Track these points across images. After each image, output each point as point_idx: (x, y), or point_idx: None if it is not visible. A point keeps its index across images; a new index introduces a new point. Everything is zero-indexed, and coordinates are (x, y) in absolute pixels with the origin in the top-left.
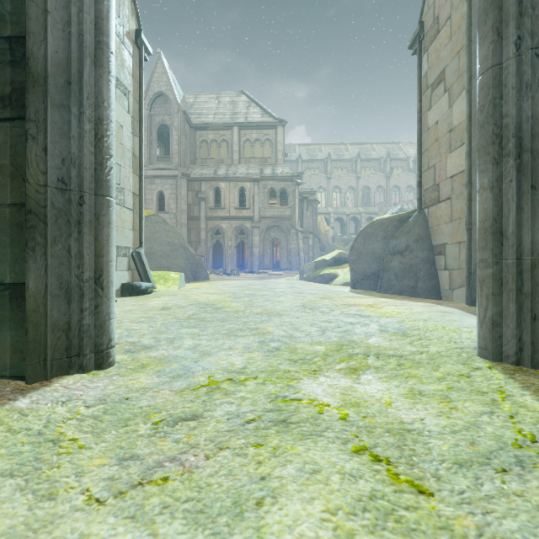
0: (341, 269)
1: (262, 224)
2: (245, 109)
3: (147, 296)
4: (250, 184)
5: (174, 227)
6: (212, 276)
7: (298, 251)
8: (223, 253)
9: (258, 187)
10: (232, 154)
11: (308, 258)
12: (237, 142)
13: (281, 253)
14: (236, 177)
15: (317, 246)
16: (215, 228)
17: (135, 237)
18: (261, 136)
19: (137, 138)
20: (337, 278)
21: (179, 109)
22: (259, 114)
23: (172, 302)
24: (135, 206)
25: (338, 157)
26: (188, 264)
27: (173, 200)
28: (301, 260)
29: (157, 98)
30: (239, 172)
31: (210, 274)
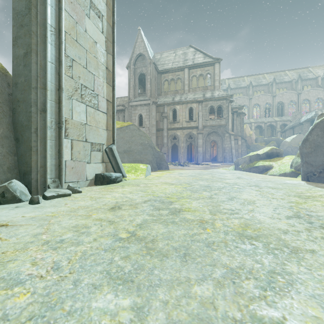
0: (275, 162)
1: (204, 131)
2: (192, 56)
3: (114, 186)
4: (196, 104)
5: (145, 133)
6: (171, 166)
7: (231, 149)
8: (178, 151)
9: (201, 106)
10: (183, 86)
11: (237, 154)
12: (187, 78)
13: (218, 151)
14: (186, 101)
15: (243, 145)
16: (173, 135)
17: (108, 136)
18: (203, 72)
19: (110, 56)
20: (272, 169)
21: (151, 62)
22: (202, 57)
23: (129, 196)
24: (108, 111)
25: (258, 83)
26: (154, 158)
27: (147, 119)
28: (233, 155)
29: (138, 58)
30: (188, 97)
31: (169, 165)
